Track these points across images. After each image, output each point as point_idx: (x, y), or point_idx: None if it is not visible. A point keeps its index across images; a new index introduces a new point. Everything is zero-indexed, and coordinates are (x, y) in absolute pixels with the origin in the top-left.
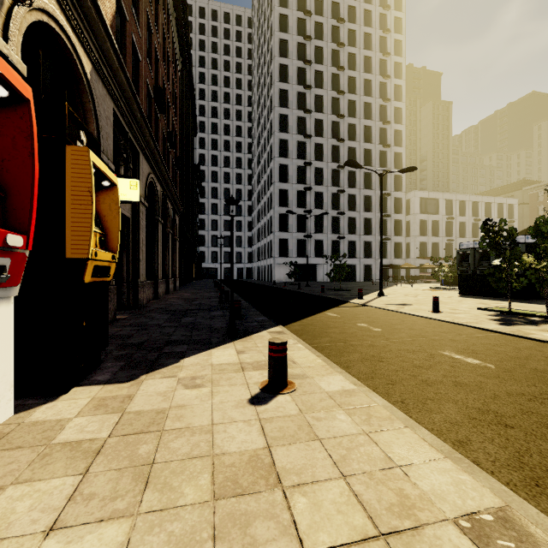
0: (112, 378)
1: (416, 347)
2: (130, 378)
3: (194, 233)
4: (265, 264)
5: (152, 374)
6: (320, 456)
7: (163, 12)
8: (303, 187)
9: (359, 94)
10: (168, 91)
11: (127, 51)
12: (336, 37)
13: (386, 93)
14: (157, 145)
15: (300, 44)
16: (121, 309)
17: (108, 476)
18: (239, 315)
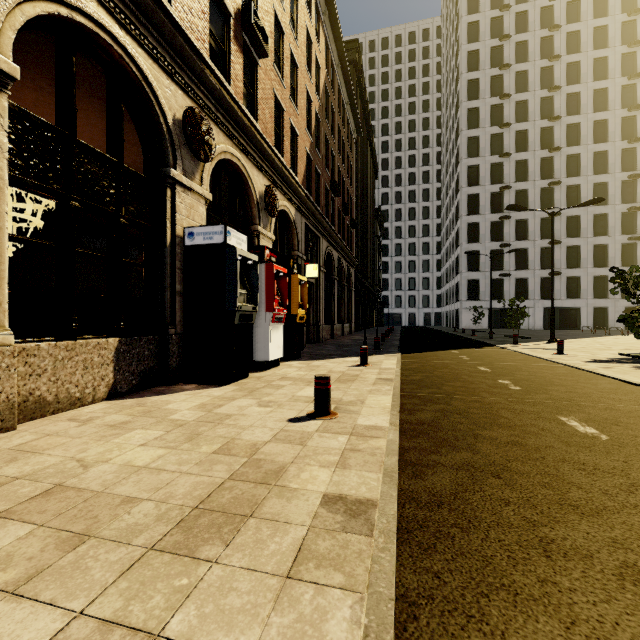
0: (305, 360)
1: (468, 364)
2: (311, 360)
3: (375, 278)
4: (452, 308)
5: (319, 360)
6: (358, 372)
7: (338, 113)
8: (499, 216)
9: (585, 82)
10: (343, 170)
11: (312, 179)
12: (547, 19)
13: (635, 66)
14: (332, 227)
15: (496, 47)
16: (309, 342)
17: (305, 369)
18: (378, 347)
